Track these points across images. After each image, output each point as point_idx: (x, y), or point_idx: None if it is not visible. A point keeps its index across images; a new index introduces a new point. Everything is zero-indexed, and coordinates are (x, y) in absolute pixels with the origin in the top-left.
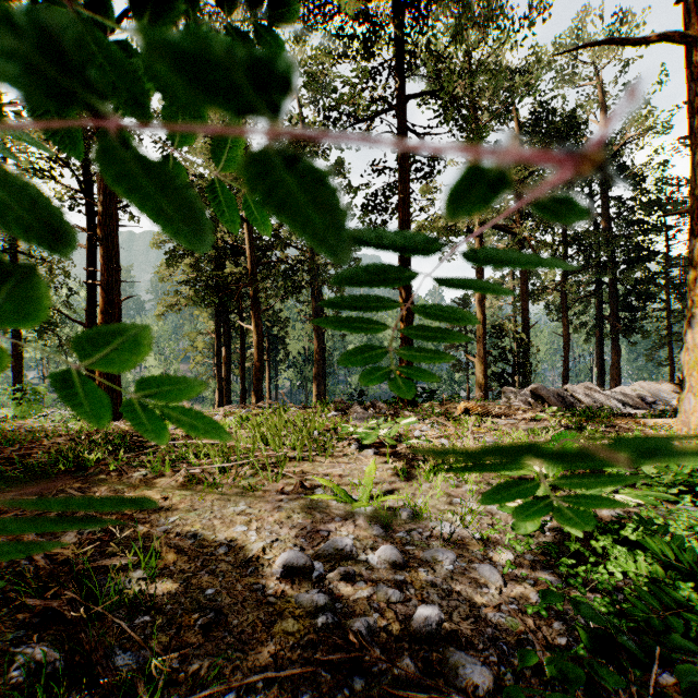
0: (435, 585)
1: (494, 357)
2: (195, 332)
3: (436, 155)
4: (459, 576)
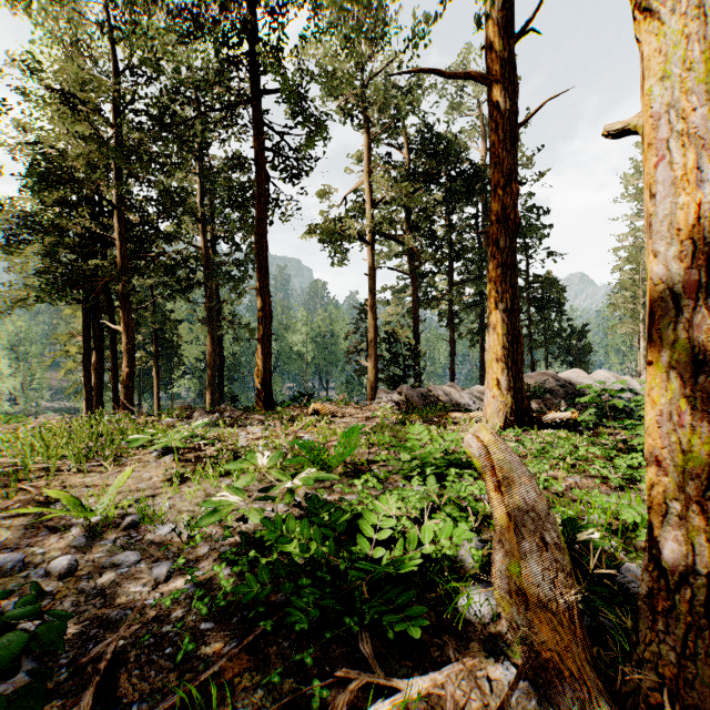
0: (83, 591)
1: (387, 361)
2: (67, 334)
3: (304, 157)
4: (125, 578)
